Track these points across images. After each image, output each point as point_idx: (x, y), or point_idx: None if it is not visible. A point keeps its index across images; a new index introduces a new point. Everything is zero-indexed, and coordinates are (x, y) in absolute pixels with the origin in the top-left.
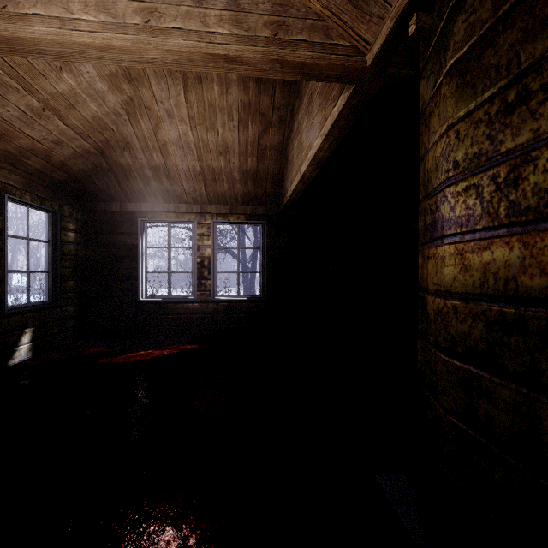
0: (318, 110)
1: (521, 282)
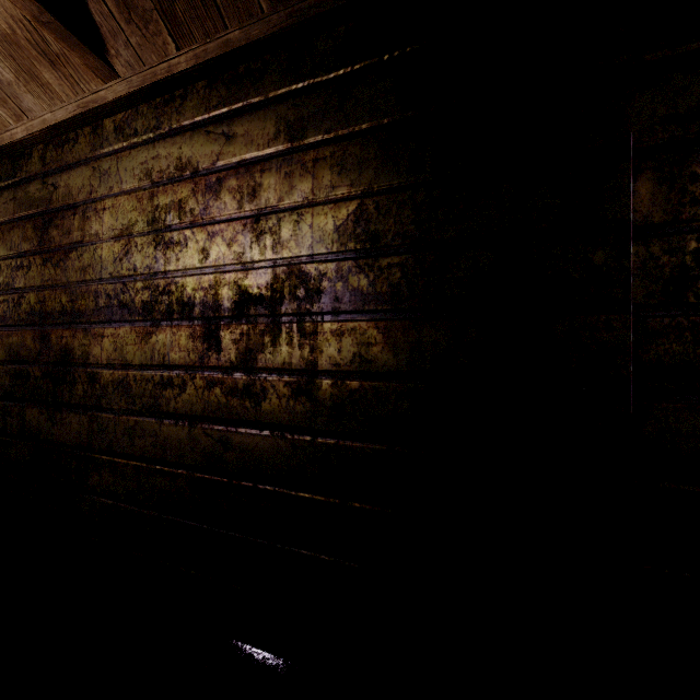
0: None
1: (22, 353)
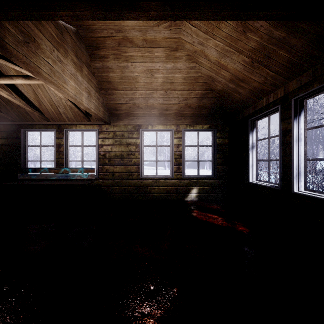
0: None
1: None
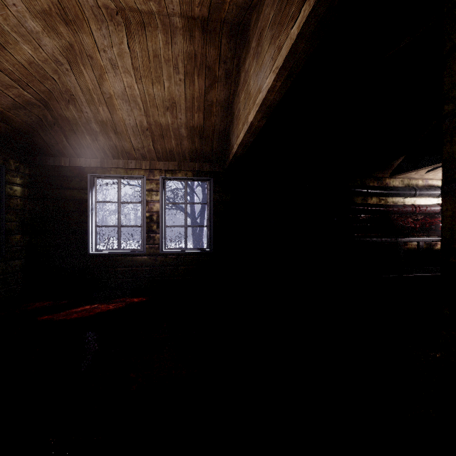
0: (270, 44)
1: None
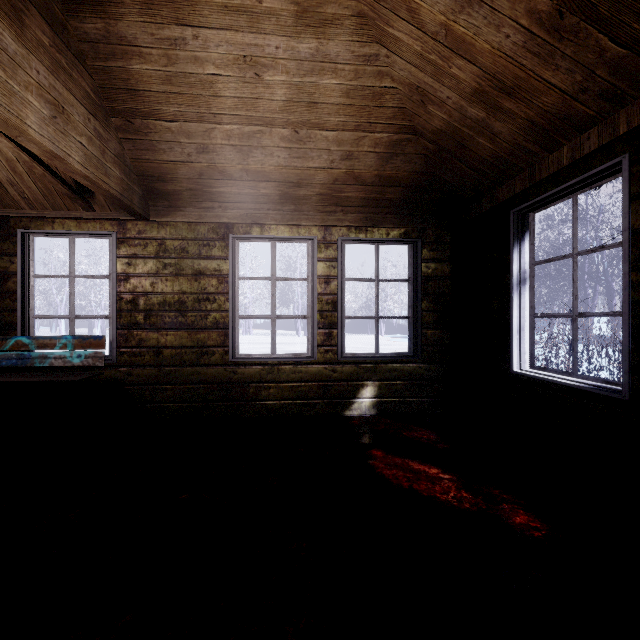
0: None
1: None
